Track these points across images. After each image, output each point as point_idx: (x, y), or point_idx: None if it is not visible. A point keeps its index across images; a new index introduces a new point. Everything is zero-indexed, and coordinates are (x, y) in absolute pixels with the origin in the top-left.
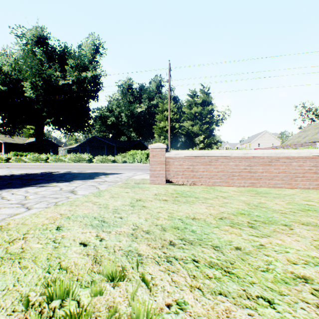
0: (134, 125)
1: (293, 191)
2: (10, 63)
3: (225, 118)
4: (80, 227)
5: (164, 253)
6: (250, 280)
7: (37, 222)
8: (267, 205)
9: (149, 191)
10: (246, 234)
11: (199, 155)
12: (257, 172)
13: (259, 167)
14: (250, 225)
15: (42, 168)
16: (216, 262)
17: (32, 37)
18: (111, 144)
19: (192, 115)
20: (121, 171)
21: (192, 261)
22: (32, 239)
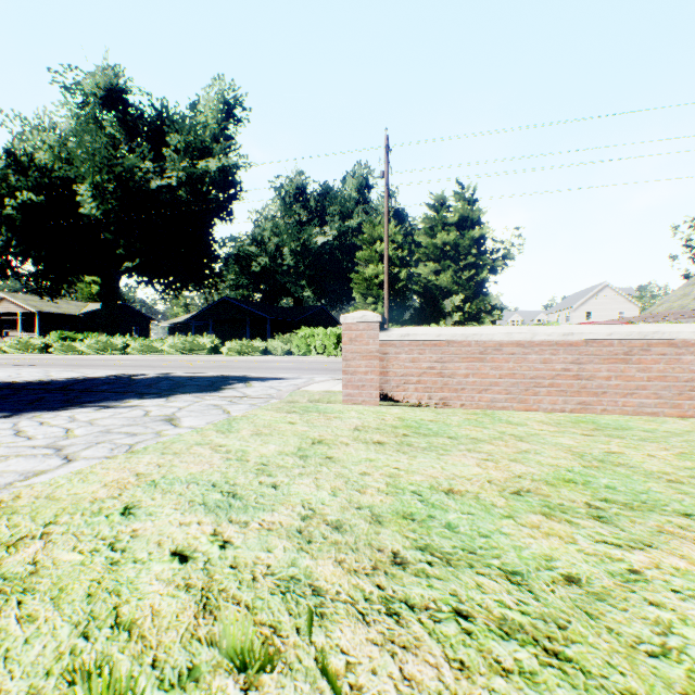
0: (310, 274)
1: (687, 423)
2: (51, 145)
3: (511, 256)
4: (178, 509)
5: (380, 588)
6: (621, 684)
7: (82, 493)
8: (628, 458)
9: (341, 421)
10: (588, 538)
11: (456, 338)
12: (597, 377)
13: (600, 365)
14: (595, 513)
15: (113, 367)
16: (517, 621)
17: (95, 89)
18: (261, 314)
19: (436, 251)
20: (280, 373)
21: (453, 617)
22: (62, 540)
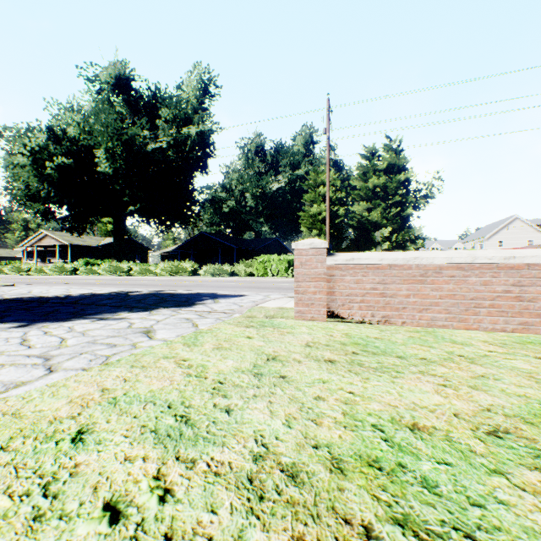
0: (267, 213)
1: None
2: (78, 122)
3: (432, 195)
4: (128, 437)
5: None
6: None
7: (46, 410)
8: None
9: (293, 336)
10: None
11: (397, 262)
12: (539, 299)
13: None
14: None
15: (117, 285)
16: None
17: (108, 79)
18: (229, 245)
19: (368, 192)
20: (242, 291)
21: None
22: (0, 475)
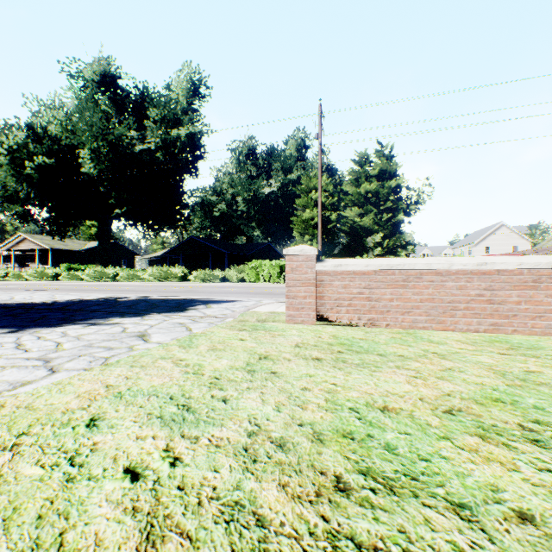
0: (259, 217)
1: None
2: (60, 120)
3: (422, 202)
4: (137, 422)
5: (324, 520)
6: None
7: (57, 403)
8: (548, 377)
9: (284, 338)
10: (530, 466)
11: (382, 268)
12: (508, 302)
13: (511, 291)
14: (531, 436)
15: (104, 291)
16: None
17: (93, 76)
18: (220, 250)
19: (360, 198)
20: (234, 296)
21: None
22: (29, 452)
